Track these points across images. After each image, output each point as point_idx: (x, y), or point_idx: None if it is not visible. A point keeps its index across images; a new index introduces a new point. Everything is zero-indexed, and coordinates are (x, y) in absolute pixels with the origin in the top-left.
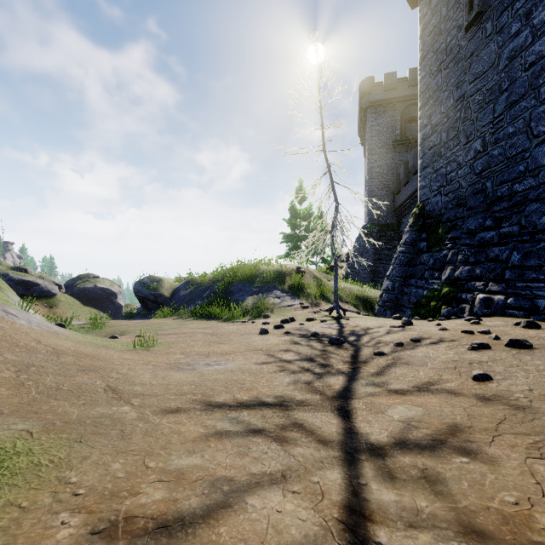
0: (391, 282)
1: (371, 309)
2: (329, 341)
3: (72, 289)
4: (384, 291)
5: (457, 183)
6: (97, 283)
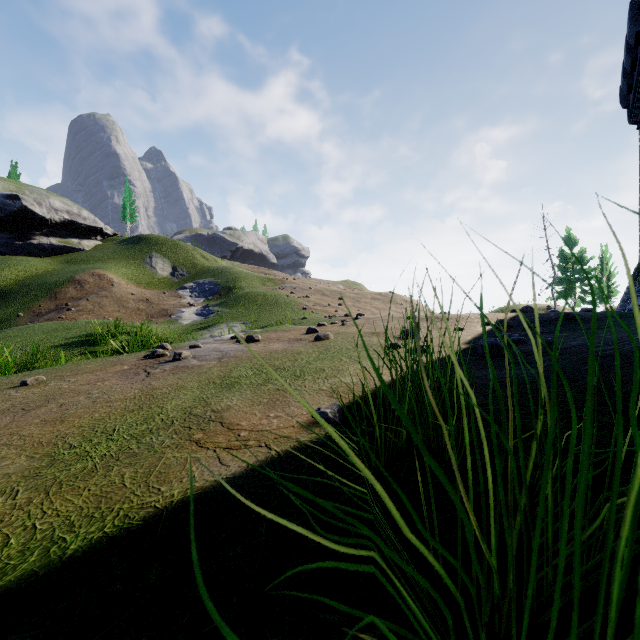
0: None
1: None
2: None
3: None
4: None
5: None
6: None
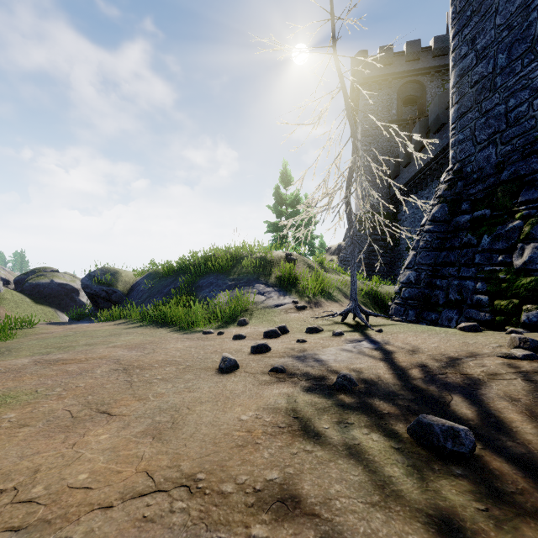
0: (414, 272)
1: (384, 308)
2: (415, 433)
3: (23, 284)
4: (403, 285)
5: (531, 120)
6: (54, 277)
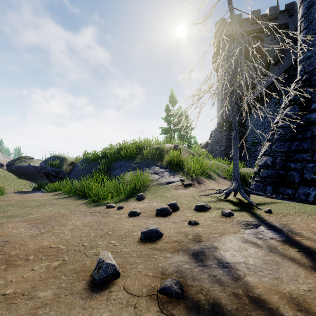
0: (270, 157)
1: (245, 184)
2: None
3: (11, 166)
4: (261, 167)
5: None
6: (31, 162)
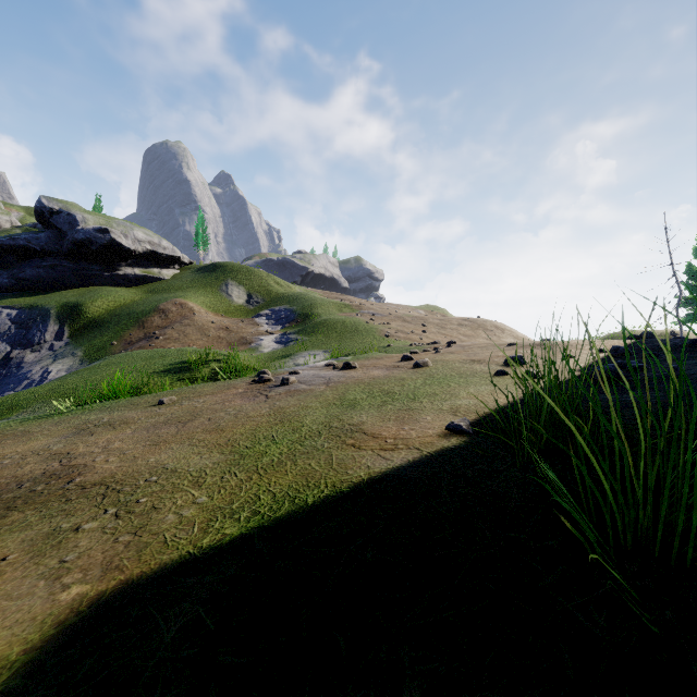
0: None
1: None
2: None
3: None
4: None
5: None
6: None
